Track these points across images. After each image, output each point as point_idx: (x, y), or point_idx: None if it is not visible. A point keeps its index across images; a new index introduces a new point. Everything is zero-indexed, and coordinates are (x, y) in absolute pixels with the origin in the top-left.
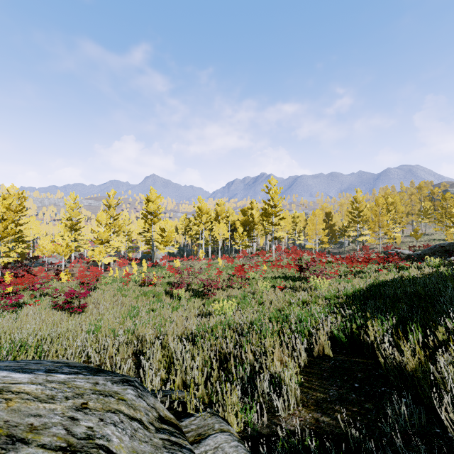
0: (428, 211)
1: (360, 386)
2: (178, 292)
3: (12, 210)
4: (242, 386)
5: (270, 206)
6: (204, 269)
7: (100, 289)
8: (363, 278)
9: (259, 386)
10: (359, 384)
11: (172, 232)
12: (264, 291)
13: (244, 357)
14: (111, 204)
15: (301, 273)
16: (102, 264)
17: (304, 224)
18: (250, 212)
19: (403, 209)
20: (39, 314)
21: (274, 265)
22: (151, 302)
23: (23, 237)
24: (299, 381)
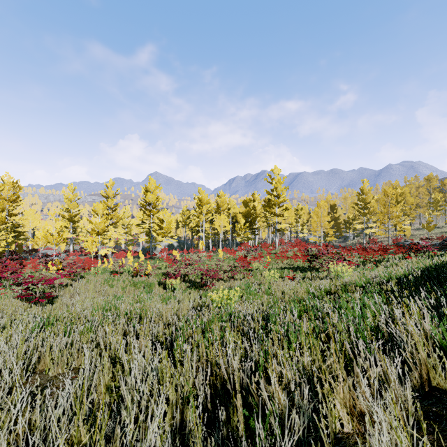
0: (438, 203)
1: None
2: (172, 283)
3: (6, 199)
4: None
5: (273, 196)
6: (204, 261)
7: (85, 279)
8: (388, 267)
9: None
10: None
11: (170, 222)
12: (271, 281)
13: (266, 396)
14: (109, 195)
15: (311, 263)
16: (98, 255)
17: (307, 217)
18: (252, 204)
19: (412, 200)
20: None
21: (278, 257)
22: (139, 293)
23: (18, 227)
24: None
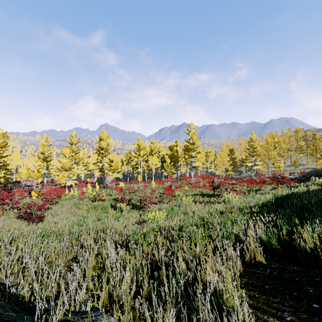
0: (302, 148)
1: (321, 307)
2: (121, 206)
3: None
4: (175, 301)
5: (190, 143)
6: (142, 190)
7: (60, 204)
8: (263, 194)
9: (197, 308)
10: (319, 305)
11: (117, 162)
12: (187, 204)
13: (176, 266)
14: (73, 142)
15: (214, 191)
16: (66, 186)
17: (214, 158)
18: (175, 148)
19: (285, 146)
20: (3, 223)
21: (193, 186)
22: (99, 213)
23: (6, 166)
24: (240, 297)
